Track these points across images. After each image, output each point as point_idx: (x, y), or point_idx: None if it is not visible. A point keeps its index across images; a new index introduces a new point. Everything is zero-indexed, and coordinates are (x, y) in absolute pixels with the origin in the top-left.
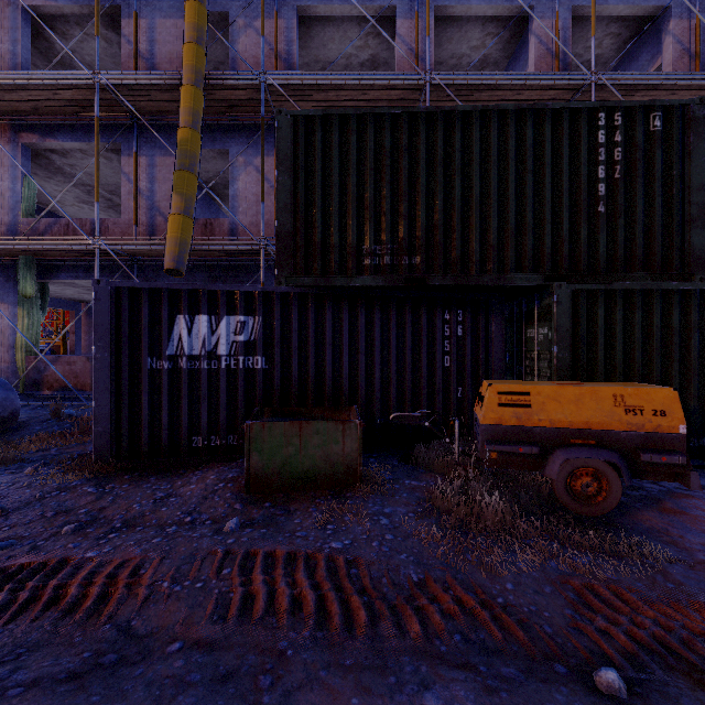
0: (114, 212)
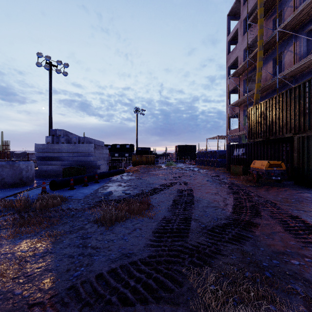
0: None
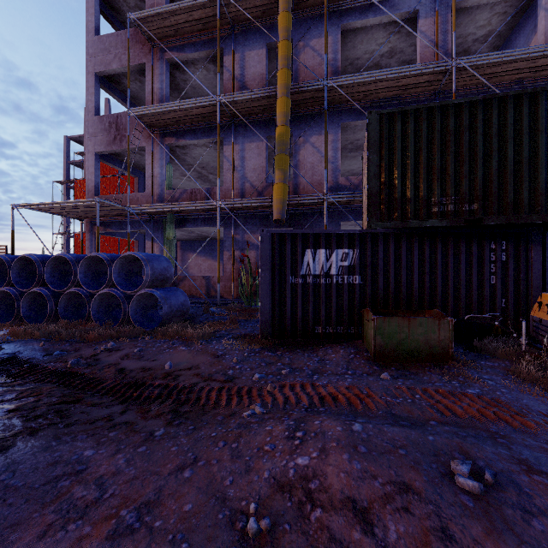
0: (200, 180)
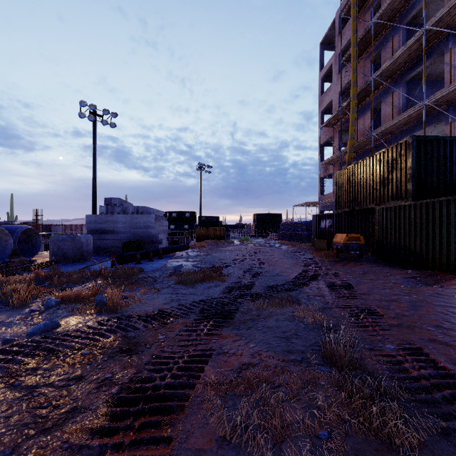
0: None
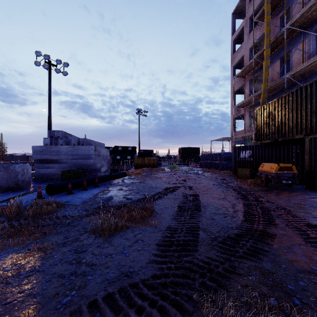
0: None
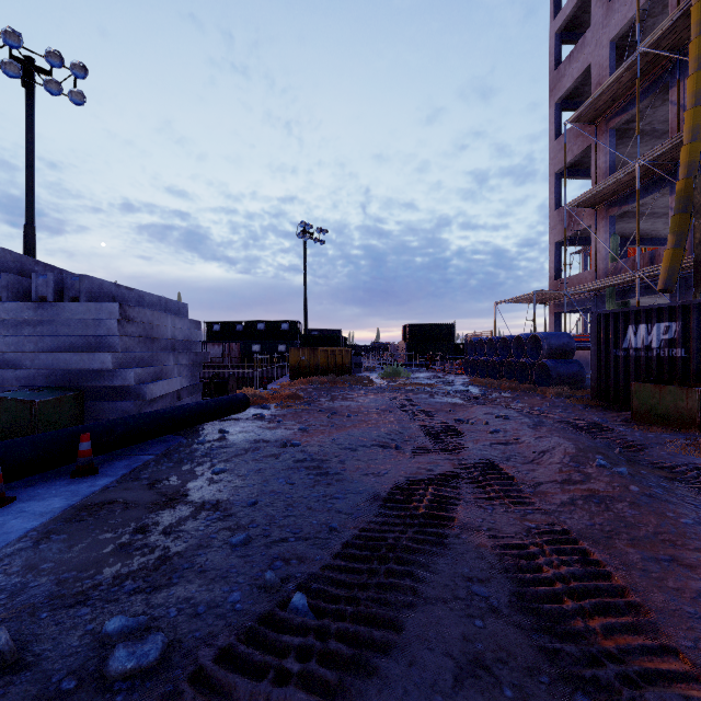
0: None
